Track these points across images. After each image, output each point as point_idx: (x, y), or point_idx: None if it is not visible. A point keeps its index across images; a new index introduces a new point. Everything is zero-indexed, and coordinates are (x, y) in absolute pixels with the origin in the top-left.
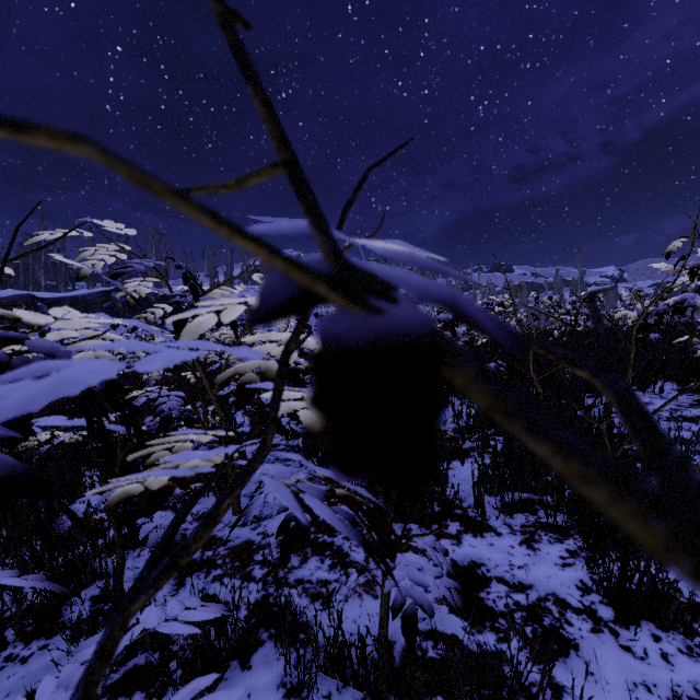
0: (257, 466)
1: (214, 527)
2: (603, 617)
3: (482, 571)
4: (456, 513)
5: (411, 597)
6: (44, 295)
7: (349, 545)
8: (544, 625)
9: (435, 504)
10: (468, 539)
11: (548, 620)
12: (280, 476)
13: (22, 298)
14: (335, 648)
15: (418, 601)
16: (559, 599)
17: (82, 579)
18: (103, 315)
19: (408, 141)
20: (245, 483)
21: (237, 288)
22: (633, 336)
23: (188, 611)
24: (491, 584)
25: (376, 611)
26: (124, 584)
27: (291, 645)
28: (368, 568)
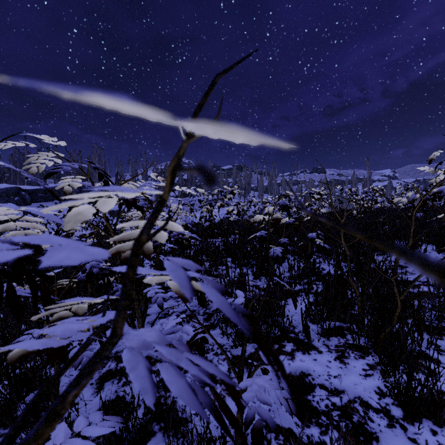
0: (107, 354)
1: (59, 420)
2: (395, 415)
3: (309, 379)
4: (291, 336)
5: (259, 414)
6: (26, 188)
7: (217, 359)
8: (353, 421)
9: (276, 330)
10: (299, 356)
11: (356, 418)
12: (142, 347)
13: (12, 189)
14: (204, 441)
15: (264, 417)
16: (363, 402)
17: (32, 384)
18: (9, 205)
19: (253, 52)
20: (94, 372)
21: (139, 183)
22: (413, 216)
23: (90, 428)
24: (315, 389)
25: (235, 410)
26: (61, 387)
27: (174, 436)
28: (230, 376)
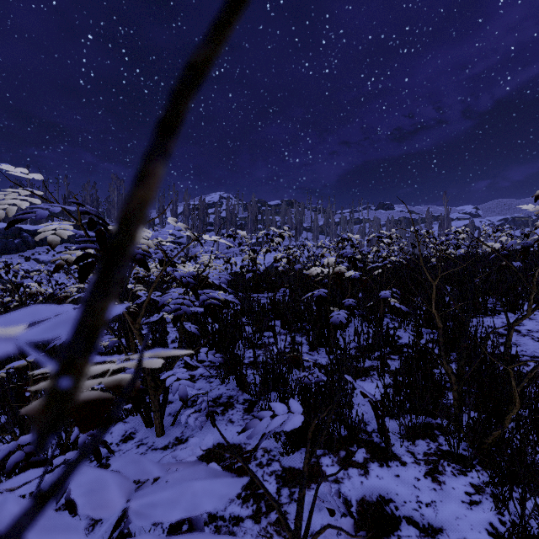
0: None
1: None
2: None
3: (391, 509)
4: (362, 438)
5: None
6: (29, 228)
7: (262, 473)
8: None
9: (342, 427)
10: (375, 469)
11: None
12: None
13: (11, 229)
14: None
15: None
16: None
17: None
18: None
19: None
20: None
21: (150, 232)
22: (535, 278)
23: None
24: (401, 526)
25: None
26: None
27: None
28: (279, 502)
